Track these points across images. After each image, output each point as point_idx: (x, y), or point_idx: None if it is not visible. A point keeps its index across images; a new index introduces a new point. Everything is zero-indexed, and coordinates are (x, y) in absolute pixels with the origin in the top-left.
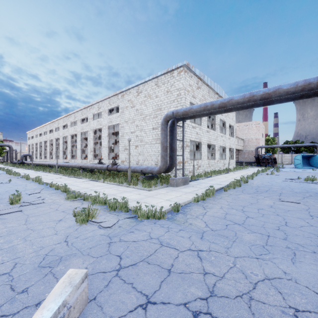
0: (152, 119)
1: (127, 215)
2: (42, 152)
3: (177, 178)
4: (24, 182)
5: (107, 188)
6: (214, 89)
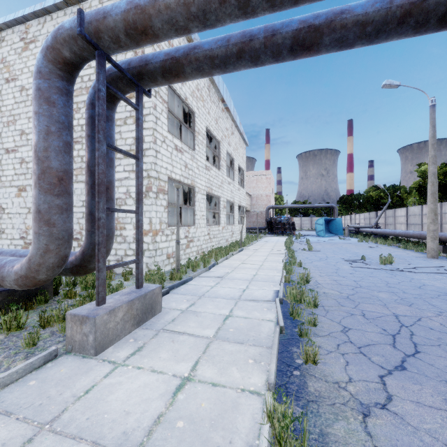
0: None
1: None
2: None
3: (103, 307)
4: None
5: None
6: (218, 88)
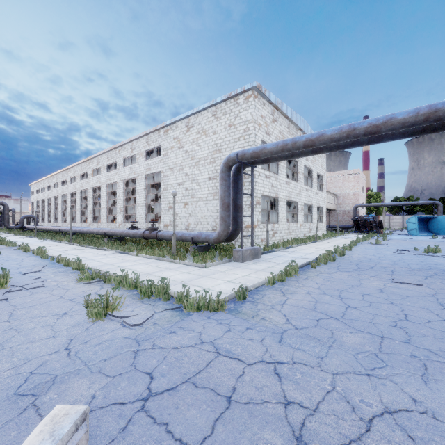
0: (208, 166)
1: (167, 306)
2: (51, 213)
3: (243, 249)
4: (20, 256)
5: (141, 263)
6: (296, 123)
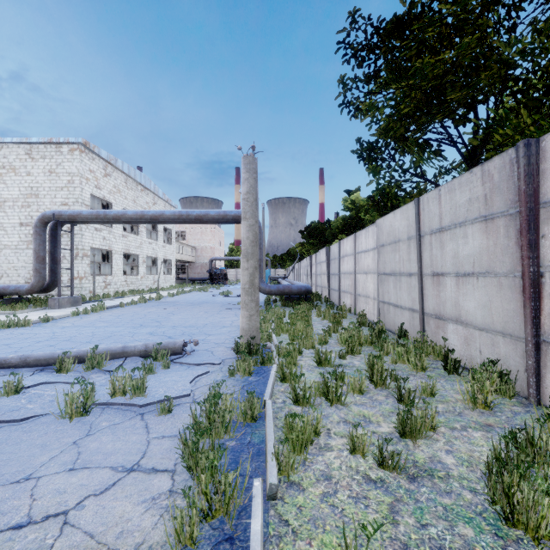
0: (20, 209)
1: None
2: None
3: (60, 297)
4: None
5: None
6: (135, 179)
